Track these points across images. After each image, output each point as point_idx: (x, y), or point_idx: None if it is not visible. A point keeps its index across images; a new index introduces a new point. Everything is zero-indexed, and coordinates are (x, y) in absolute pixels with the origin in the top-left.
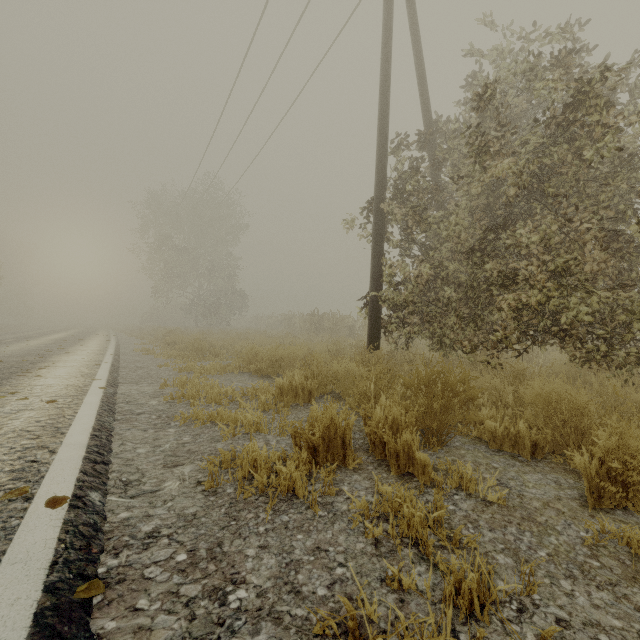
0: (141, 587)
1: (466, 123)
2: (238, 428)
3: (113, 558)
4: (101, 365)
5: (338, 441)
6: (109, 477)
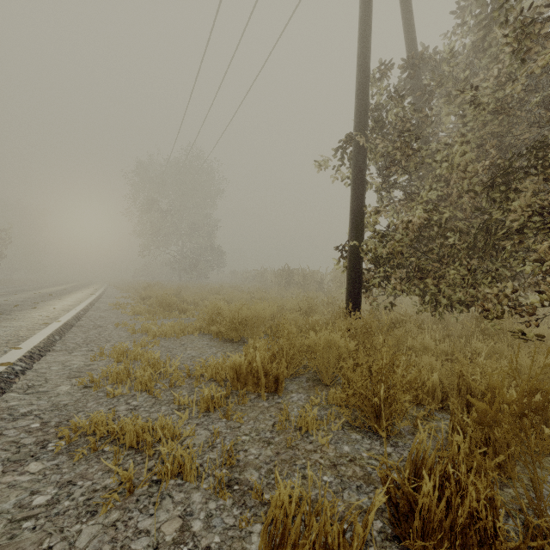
0: None
1: (457, 51)
2: (145, 469)
3: None
4: (50, 324)
5: None
6: None
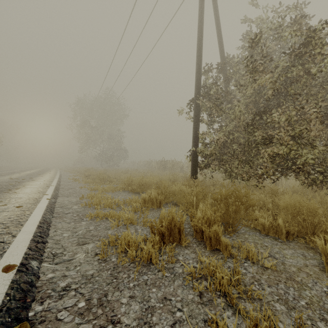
0: (54, 326)
1: (243, 58)
2: (120, 222)
3: (39, 305)
4: (50, 187)
5: (176, 230)
6: (45, 251)
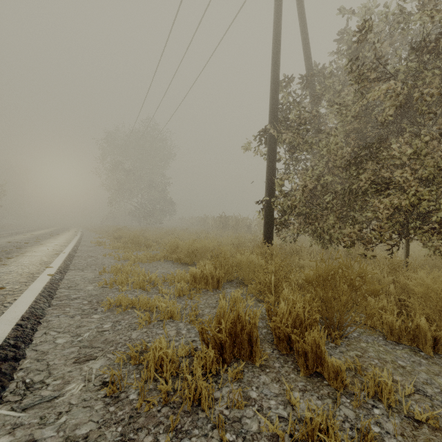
0: None
1: (339, 68)
2: (154, 315)
3: None
4: (60, 254)
5: (245, 337)
6: (13, 377)
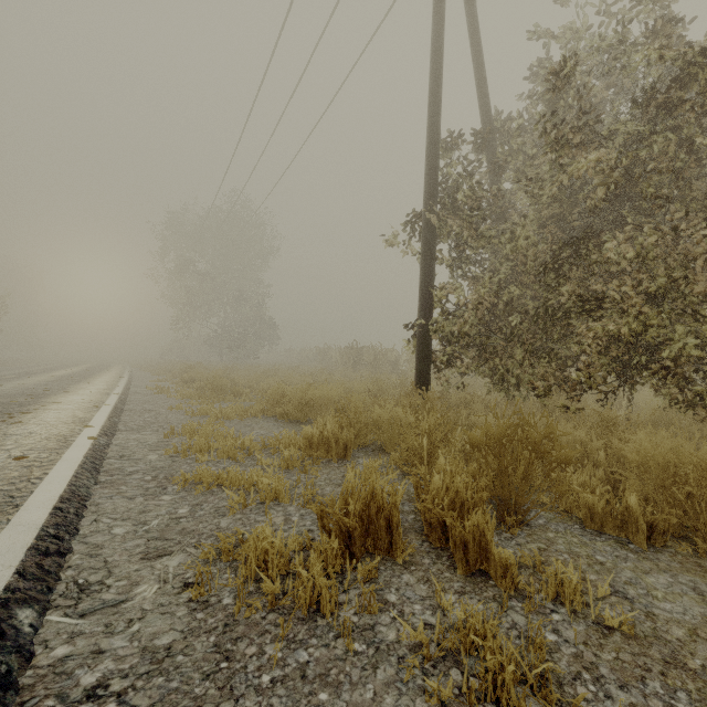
0: None
1: (532, 120)
2: (251, 496)
3: None
4: (101, 407)
5: (382, 523)
6: (60, 577)
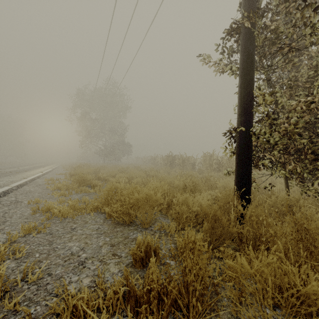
0: None
1: None
2: None
3: None
4: None
5: None
6: None
